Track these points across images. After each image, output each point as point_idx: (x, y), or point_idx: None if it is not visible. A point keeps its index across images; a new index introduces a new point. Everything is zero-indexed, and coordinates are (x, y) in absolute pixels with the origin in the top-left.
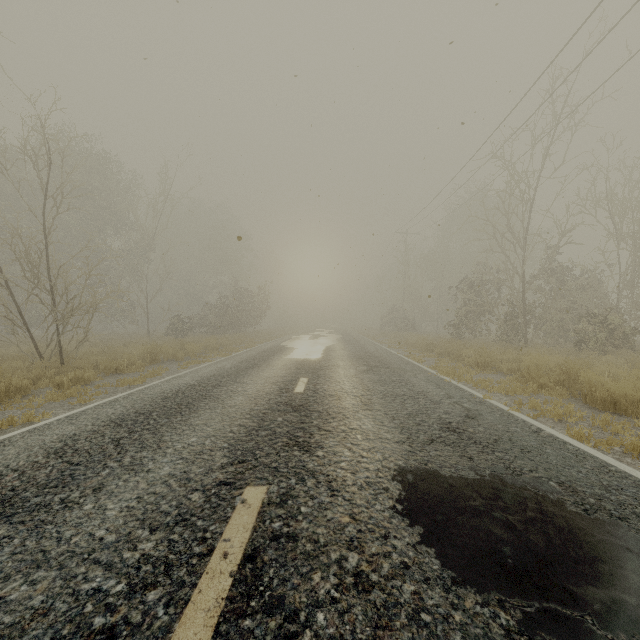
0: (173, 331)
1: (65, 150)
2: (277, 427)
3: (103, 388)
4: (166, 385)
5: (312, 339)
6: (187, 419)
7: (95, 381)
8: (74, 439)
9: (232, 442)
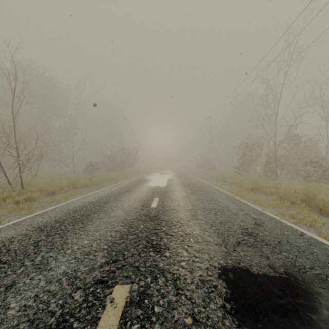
0: (87, 170)
1: (24, 71)
2: (140, 232)
3: (42, 203)
4: (77, 202)
5: (161, 175)
6: (85, 226)
7: (39, 199)
8: (11, 241)
9: (110, 244)
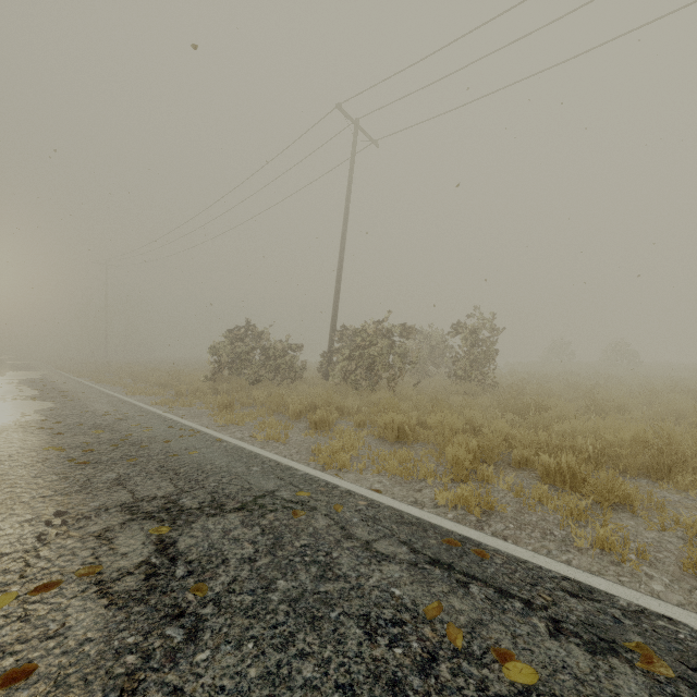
0: None
1: None
2: None
3: None
4: None
5: None
6: None
7: None
8: None
9: None
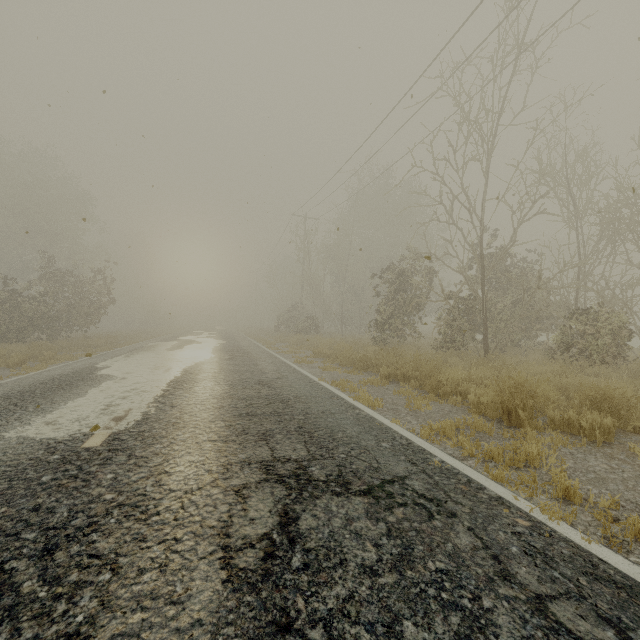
0: None
1: None
2: None
3: None
4: None
5: (172, 349)
6: None
7: None
8: None
9: None
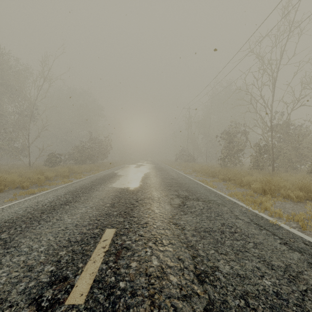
0: (49, 163)
1: None
2: None
3: None
4: None
5: (136, 167)
6: None
7: None
8: None
9: None
